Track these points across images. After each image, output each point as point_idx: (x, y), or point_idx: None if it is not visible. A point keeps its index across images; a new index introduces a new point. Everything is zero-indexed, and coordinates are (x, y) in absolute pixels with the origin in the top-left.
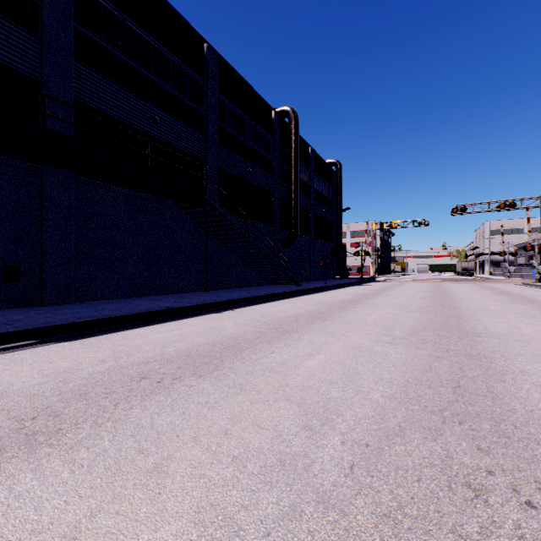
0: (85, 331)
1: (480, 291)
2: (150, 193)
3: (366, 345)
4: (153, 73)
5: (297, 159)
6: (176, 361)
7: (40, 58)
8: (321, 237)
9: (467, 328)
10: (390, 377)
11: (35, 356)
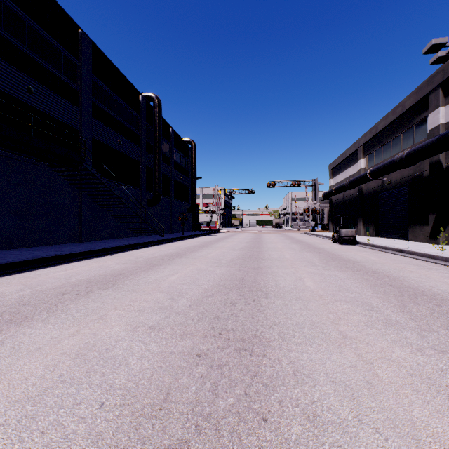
0: None
1: (280, 237)
2: (25, 156)
3: (205, 268)
4: (28, 47)
5: (161, 137)
6: (82, 285)
7: None
8: (180, 199)
9: (261, 257)
10: (214, 279)
11: None
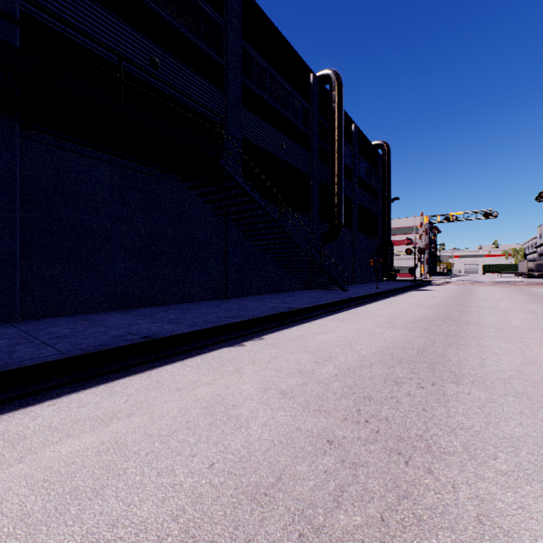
0: None
1: None
2: (145, 163)
3: None
4: None
5: (341, 133)
6: None
7: None
8: (366, 232)
9: None
10: None
11: None
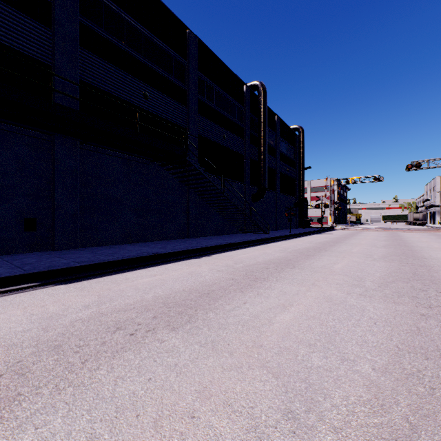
0: (81, 275)
1: (438, 240)
2: (141, 157)
3: (339, 297)
4: (144, 57)
5: (265, 125)
6: (152, 309)
7: (52, 47)
8: (286, 192)
9: None
10: (376, 340)
11: (32, 298)
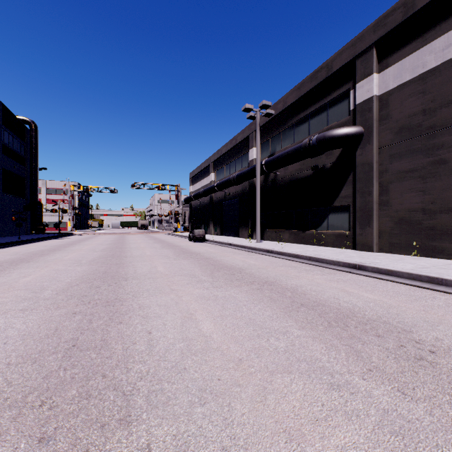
0: None
1: (144, 238)
2: None
3: (63, 268)
4: None
5: None
6: None
7: None
8: (12, 193)
9: (123, 255)
10: (76, 275)
11: None
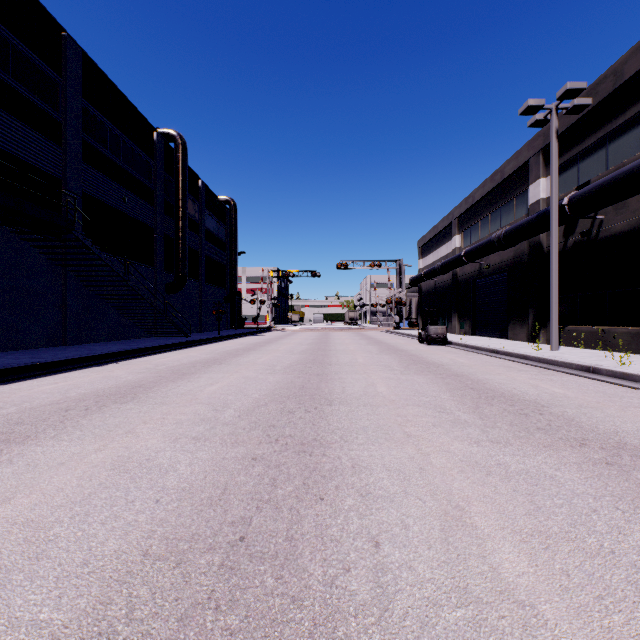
0: None
1: (354, 337)
2: None
3: (254, 376)
4: None
5: (186, 193)
6: (89, 399)
7: None
8: (214, 283)
9: (327, 361)
10: (266, 388)
11: None
